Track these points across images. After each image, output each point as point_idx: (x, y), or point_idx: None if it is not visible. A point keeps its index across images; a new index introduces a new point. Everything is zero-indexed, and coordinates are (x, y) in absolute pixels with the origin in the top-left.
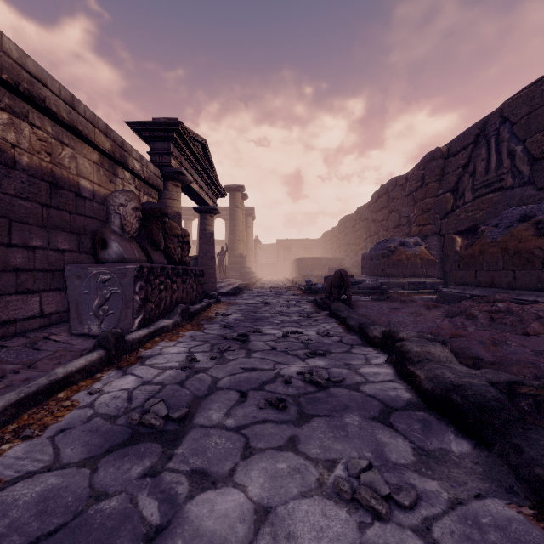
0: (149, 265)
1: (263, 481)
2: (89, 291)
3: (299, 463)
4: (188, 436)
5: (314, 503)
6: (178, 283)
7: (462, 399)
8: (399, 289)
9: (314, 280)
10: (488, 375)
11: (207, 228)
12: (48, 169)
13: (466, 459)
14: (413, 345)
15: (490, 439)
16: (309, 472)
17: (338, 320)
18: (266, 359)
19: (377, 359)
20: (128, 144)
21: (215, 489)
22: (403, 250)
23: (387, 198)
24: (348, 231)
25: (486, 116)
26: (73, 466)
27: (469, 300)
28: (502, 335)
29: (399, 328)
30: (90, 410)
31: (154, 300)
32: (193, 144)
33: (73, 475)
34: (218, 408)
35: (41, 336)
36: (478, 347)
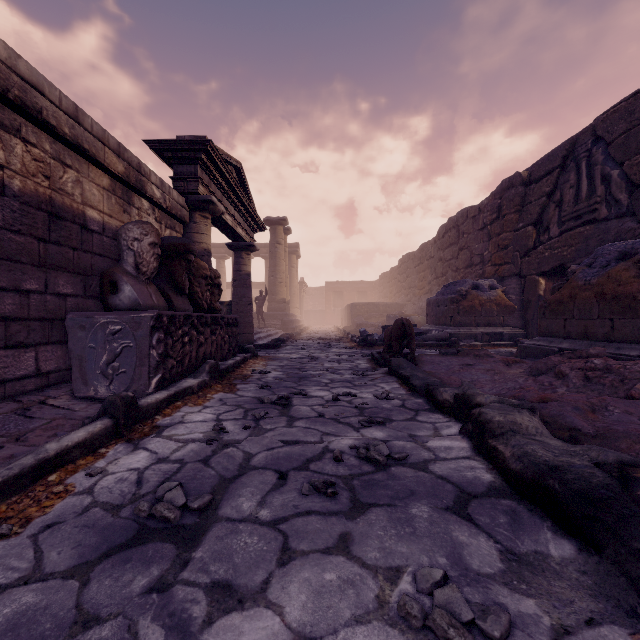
0: (169, 313)
1: (305, 599)
2: (96, 344)
3: (353, 573)
4: (210, 533)
5: (372, 632)
6: (206, 334)
7: (561, 485)
8: (471, 341)
9: (370, 330)
10: (591, 453)
11: (243, 268)
12: (46, 196)
13: (569, 566)
14: (494, 413)
15: (599, 539)
16: (366, 585)
17: (400, 379)
18: (312, 429)
19: (449, 428)
20: (146, 167)
21: (242, 610)
22: (476, 294)
23: (456, 233)
24: (411, 272)
25: (576, 135)
26: (58, 576)
27: (557, 355)
28: (602, 399)
29: (475, 390)
30: (88, 497)
31: (176, 355)
32: (225, 167)
33: (56, 590)
34: (249, 494)
35: (36, 400)
36: (573, 414)
